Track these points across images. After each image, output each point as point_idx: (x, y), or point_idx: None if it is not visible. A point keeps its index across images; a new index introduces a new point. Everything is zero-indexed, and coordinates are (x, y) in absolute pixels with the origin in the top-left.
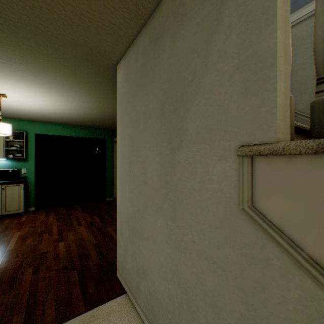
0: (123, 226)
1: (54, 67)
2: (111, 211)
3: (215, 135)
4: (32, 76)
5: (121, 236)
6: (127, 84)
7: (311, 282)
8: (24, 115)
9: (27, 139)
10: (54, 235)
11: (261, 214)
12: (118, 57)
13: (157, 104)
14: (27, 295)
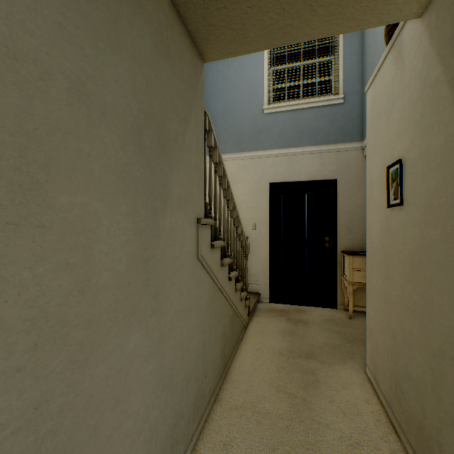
0: None
1: None
2: None
3: (188, 206)
4: None
5: None
6: None
7: (209, 277)
8: None
9: None
10: None
11: (203, 256)
12: None
13: (127, 112)
14: None
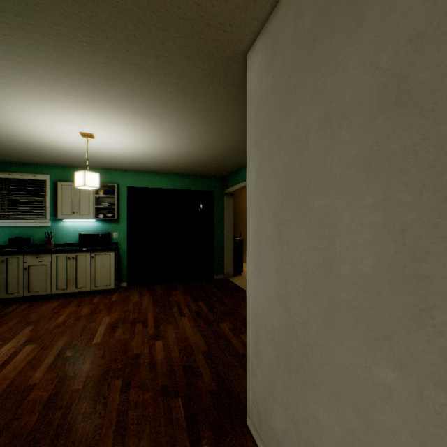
0: (262, 342)
1: (149, 76)
2: (222, 297)
3: None
4: (121, 98)
5: (256, 358)
6: (271, 76)
7: None
8: (114, 162)
9: (118, 194)
10: (149, 328)
11: None
12: (252, 34)
13: (371, 82)
14: (112, 432)
